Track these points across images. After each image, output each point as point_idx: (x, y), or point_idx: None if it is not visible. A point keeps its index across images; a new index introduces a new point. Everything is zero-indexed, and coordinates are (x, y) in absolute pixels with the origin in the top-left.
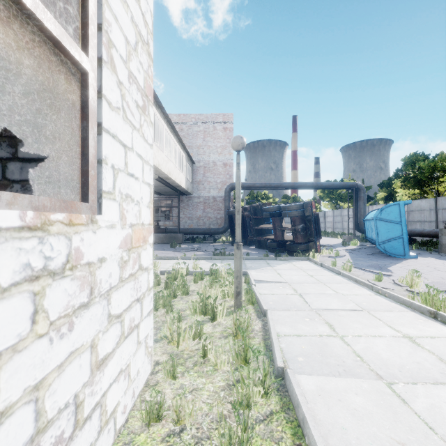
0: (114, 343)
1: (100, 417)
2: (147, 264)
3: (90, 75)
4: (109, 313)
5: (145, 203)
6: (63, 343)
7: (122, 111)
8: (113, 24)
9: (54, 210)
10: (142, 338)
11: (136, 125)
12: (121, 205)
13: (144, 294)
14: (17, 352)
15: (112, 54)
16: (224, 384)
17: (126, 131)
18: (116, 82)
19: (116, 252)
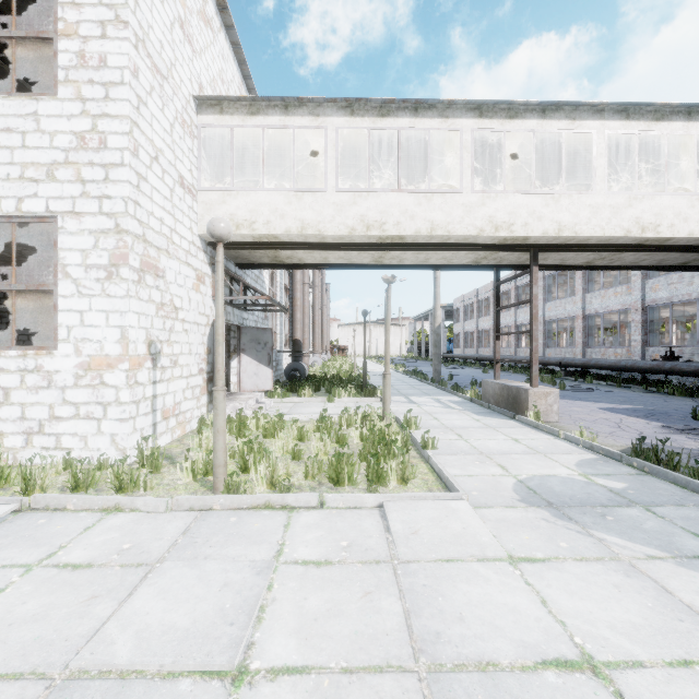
0: (70, 415)
1: (56, 441)
2: (116, 383)
3: (55, 290)
4: (65, 398)
5: (113, 340)
6: (34, 396)
7: (79, 293)
8: (68, 255)
9: (35, 350)
10: (107, 431)
11: (98, 293)
12: (77, 345)
13: (111, 403)
14: (16, 390)
15: (68, 270)
16: (69, 485)
17: (83, 302)
18: (72, 282)
19: (72, 369)
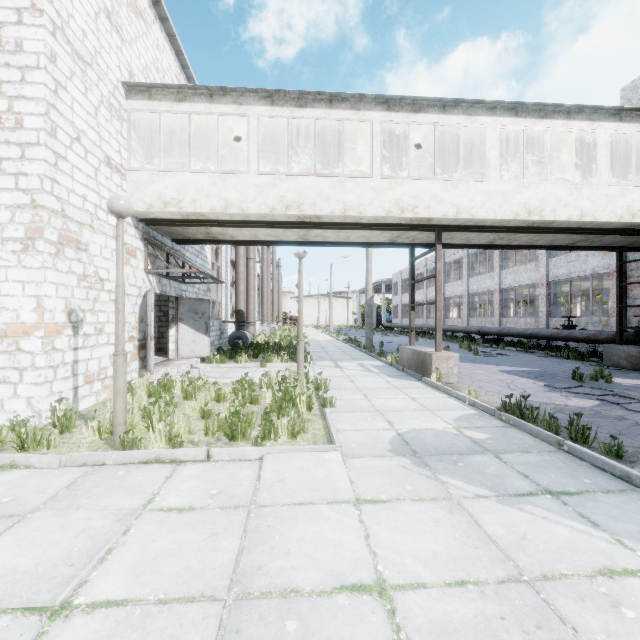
0: None
1: None
2: (32, 349)
3: None
4: None
5: (29, 309)
6: None
7: None
8: None
9: None
10: (23, 394)
11: (14, 264)
12: None
13: (27, 368)
14: None
15: None
16: None
17: None
18: None
19: None
